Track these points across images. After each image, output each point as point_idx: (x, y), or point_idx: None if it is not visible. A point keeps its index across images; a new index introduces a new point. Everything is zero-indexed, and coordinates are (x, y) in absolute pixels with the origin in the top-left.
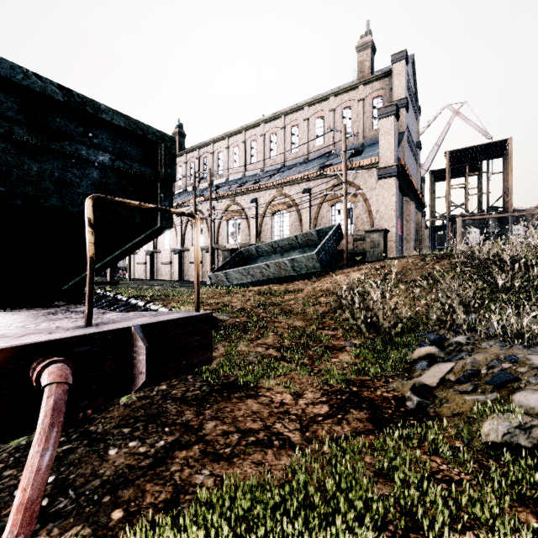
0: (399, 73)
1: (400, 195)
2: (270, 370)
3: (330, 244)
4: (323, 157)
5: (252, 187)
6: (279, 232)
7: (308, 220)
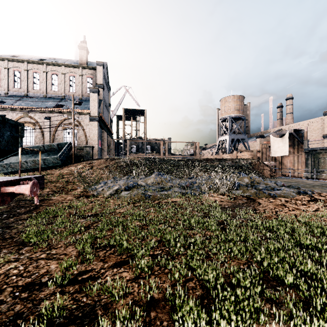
0: (100, 71)
1: (100, 129)
2: (53, 196)
3: (66, 151)
4: (57, 99)
5: (0, 106)
6: (25, 140)
7: (49, 135)
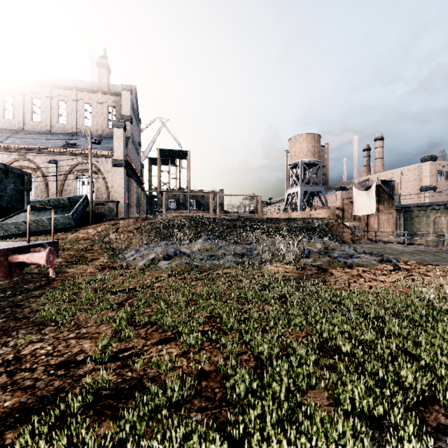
0: (127, 98)
1: (127, 177)
2: (68, 268)
3: (81, 208)
4: (67, 135)
5: None
6: None
7: (55, 186)
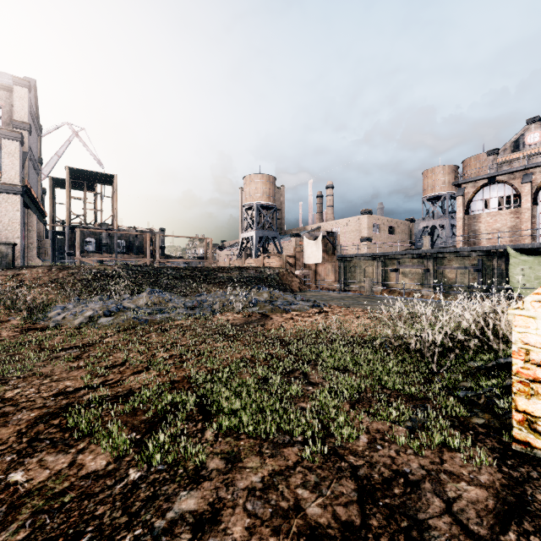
0: (22, 98)
1: (23, 207)
2: None
3: None
4: None
5: None
6: None
7: None
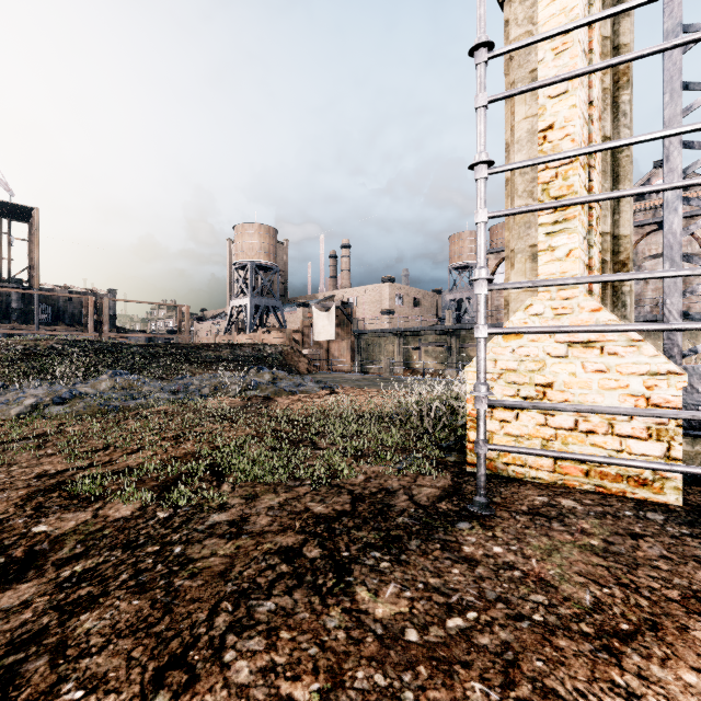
0: None
1: None
2: None
3: None
4: None
5: None
6: None
7: None
